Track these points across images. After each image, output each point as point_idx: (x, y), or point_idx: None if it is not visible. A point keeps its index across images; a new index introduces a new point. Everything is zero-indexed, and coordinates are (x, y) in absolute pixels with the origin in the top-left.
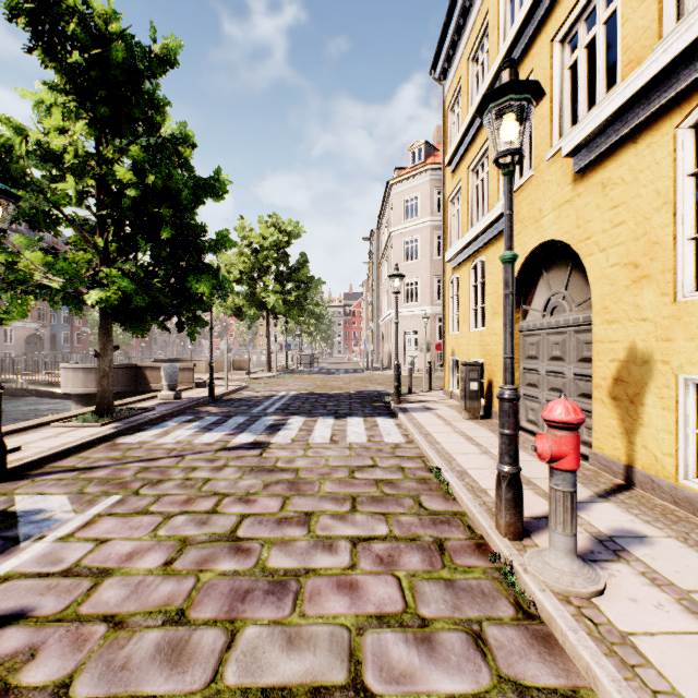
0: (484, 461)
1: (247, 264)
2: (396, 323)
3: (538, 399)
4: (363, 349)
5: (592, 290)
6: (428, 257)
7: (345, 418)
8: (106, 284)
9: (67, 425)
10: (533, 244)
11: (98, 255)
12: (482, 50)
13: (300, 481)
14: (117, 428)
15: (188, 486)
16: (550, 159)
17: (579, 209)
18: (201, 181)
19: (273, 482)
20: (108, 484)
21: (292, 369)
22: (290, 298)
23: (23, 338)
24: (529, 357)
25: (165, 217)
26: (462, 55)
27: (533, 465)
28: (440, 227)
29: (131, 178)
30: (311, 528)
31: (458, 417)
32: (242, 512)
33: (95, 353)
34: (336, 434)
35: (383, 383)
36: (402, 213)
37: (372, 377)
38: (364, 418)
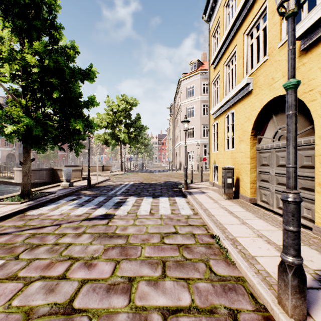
0: (245, 230)
1: (110, 119)
2: (185, 146)
3: (269, 189)
4: (167, 160)
5: (315, 122)
6: (198, 116)
7: (158, 197)
8: (18, 122)
9: (1, 203)
10: (268, 99)
11: (22, 108)
12: (229, 6)
13: (128, 246)
14: (29, 204)
15: (53, 251)
16: (280, 47)
17: (304, 73)
18: (82, 71)
19: (110, 247)
20: (2, 249)
21: (133, 170)
22: (131, 135)
23: (5, 155)
24: (263, 164)
25: (55, 84)
26: (220, 4)
27: (277, 233)
28: (204, 101)
29: (35, 62)
30: (131, 296)
31: (220, 197)
32: (83, 277)
33: (20, 163)
34: (153, 208)
35: (177, 177)
36: (186, 94)
37: (172, 174)
38: (169, 197)
